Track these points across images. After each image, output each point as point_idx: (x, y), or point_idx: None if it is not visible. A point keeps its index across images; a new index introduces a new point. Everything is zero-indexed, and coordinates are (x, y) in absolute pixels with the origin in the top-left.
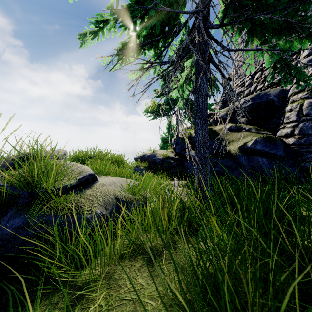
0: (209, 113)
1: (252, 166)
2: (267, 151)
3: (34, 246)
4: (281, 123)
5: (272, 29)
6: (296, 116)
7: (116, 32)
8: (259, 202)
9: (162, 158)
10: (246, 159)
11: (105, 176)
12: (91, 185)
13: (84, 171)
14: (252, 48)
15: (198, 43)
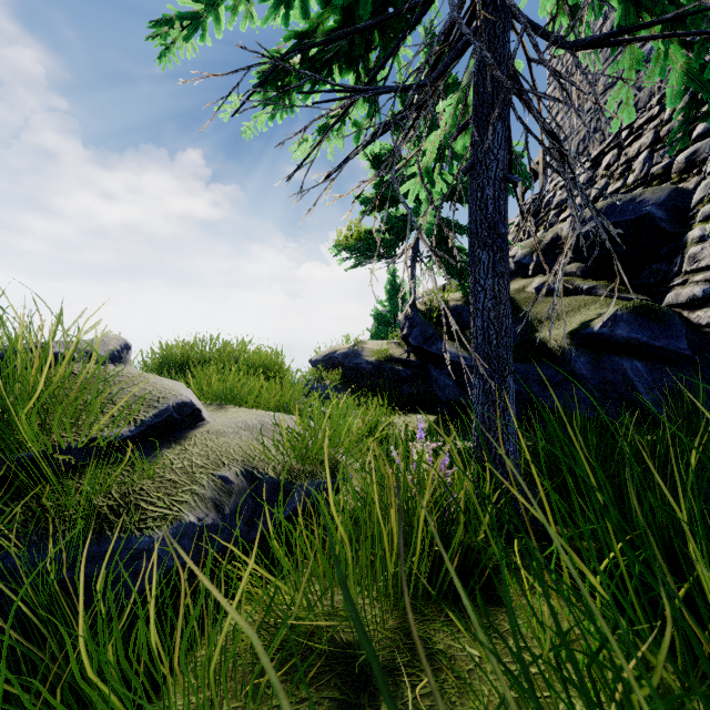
0: None
1: (605, 381)
2: (646, 342)
3: None
4: (674, 273)
5: None
6: None
7: (252, 17)
8: None
9: (375, 361)
10: (589, 363)
11: (229, 406)
12: (181, 435)
13: (163, 396)
14: (662, 18)
15: (483, 28)
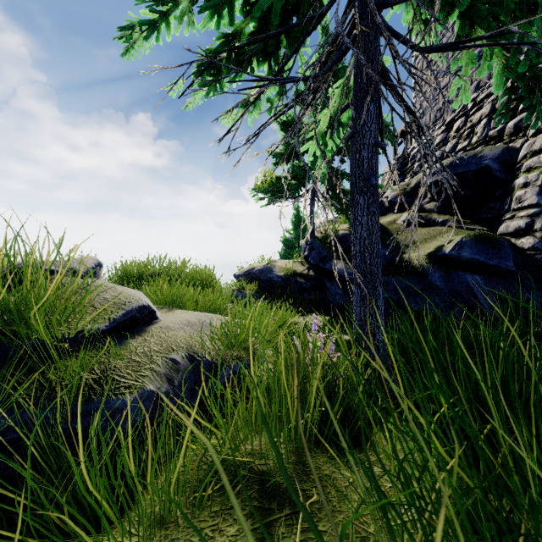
0: None
1: (454, 290)
2: (483, 261)
3: (3, 470)
4: (505, 210)
5: (515, 5)
6: (536, 195)
7: (193, 24)
8: (539, 387)
9: (283, 275)
10: (442, 277)
11: (175, 309)
12: (142, 329)
13: (128, 301)
14: (483, 35)
15: (360, 37)
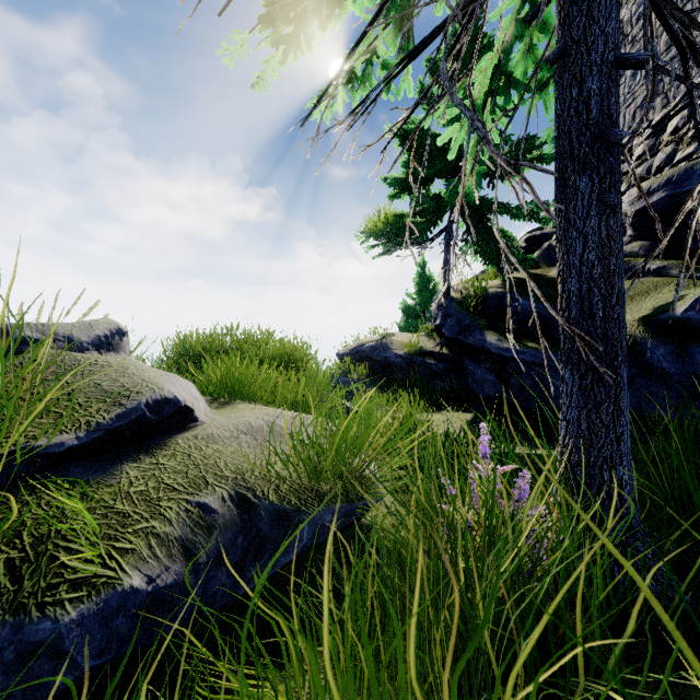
0: (530, 235)
1: (695, 376)
2: None
3: None
4: None
5: None
6: None
7: None
8: None
9: (405, 354)
10: (672, 355)
11: (238, 402)
12: (158, 442)
13: (137, 390)
14: None
15: None
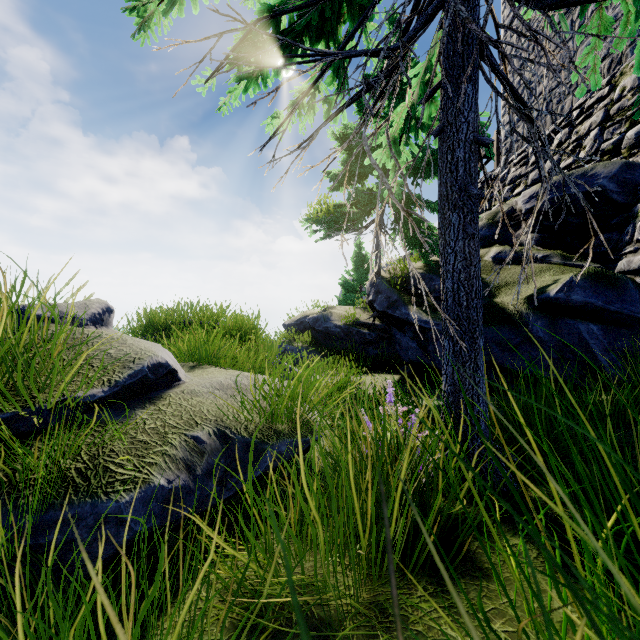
0: None
1: (562, 343)
2: (601, 306)
3: None
4: (626, 241)
5: None
6: None
7: None
8: None
9: (343, 325)
10: (546, 326)
11: (206, 366)
12: (156, 395)
13: (139, 357)
14: None
15: None
